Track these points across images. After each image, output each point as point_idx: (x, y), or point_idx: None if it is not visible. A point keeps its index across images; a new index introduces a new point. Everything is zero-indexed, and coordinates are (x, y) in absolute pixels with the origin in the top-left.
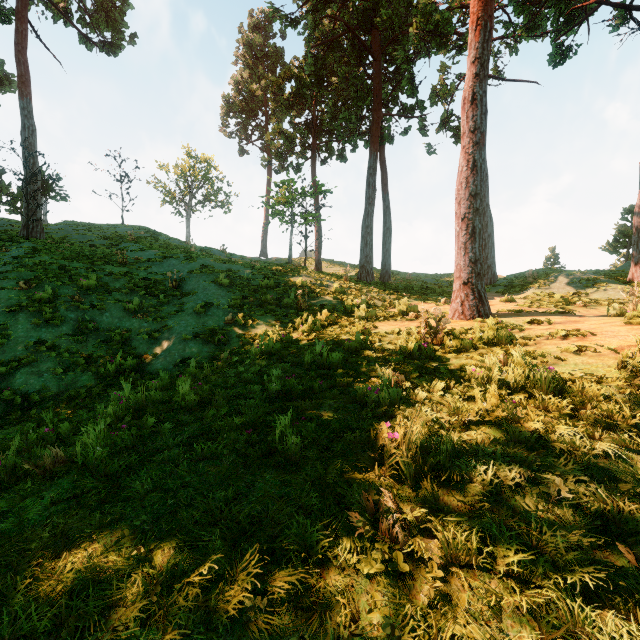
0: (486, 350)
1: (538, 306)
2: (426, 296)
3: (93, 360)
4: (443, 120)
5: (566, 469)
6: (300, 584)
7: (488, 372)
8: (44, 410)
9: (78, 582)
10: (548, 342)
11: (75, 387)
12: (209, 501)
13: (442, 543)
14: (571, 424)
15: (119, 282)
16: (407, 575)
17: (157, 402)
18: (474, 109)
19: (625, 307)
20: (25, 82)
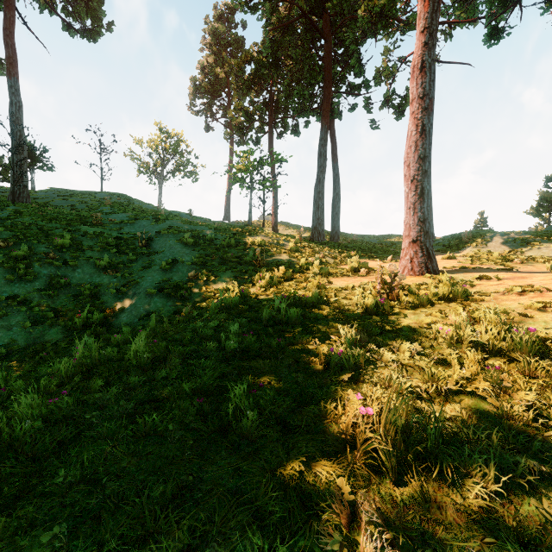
0: (443, 306)
1: (480, 263)
2: (373, 254)
3: (62, 314)
4: (386, 98)
5: None
6: None
7: (457, 331)
8: (9, 363)
9: None
10: (505, 298)
11: (42, 340)
12: (144, 500)
13: None
14: None
15: (93, 241)
16: None
17: (110, 360)
18: (423, 76)
19: None
20: (12, 63)
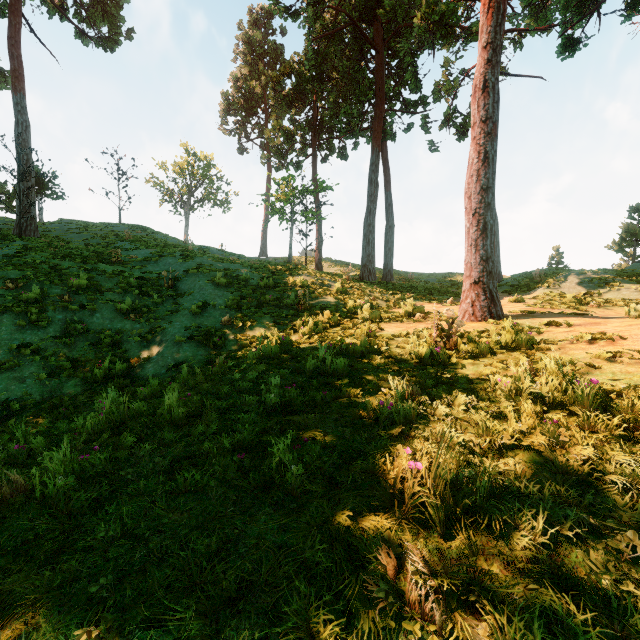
0: (505, 355)
1: (551, 307)
2: (431, 296)
3: (80, 364)
4: (446, 116)
5: (634, 512)
6: None
7: (517, 383)
8: (24, 419)
9: None
10: (573, 347)
11: (60, 394)
12: (188, 554)
13: (494, 628)
14: (628, 450)
15: (112, 281)
16: None
17: (141, 415)
18: (486, 97)
19: None
20: (18, 77)
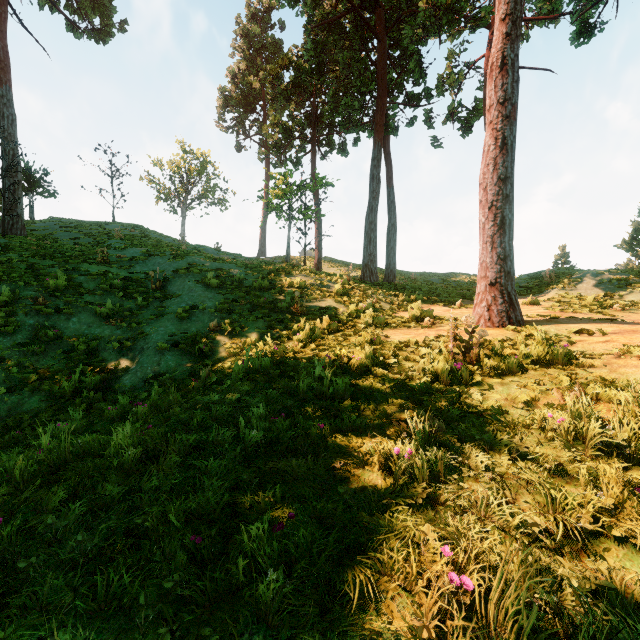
0: (539, 373)
1: (573, 310)
2: (437, 298)
3: (48, 376)
4: (451, 110)
5: None
6: None
7: (576, 421)
8: None
9: None
10: (622, 362)
11: (20, 411)
12: None
13: None
14: None
15: (95, 282)
16: None
17: (86, 455)
18: (504, 76)
19: None
20: (4, 68)
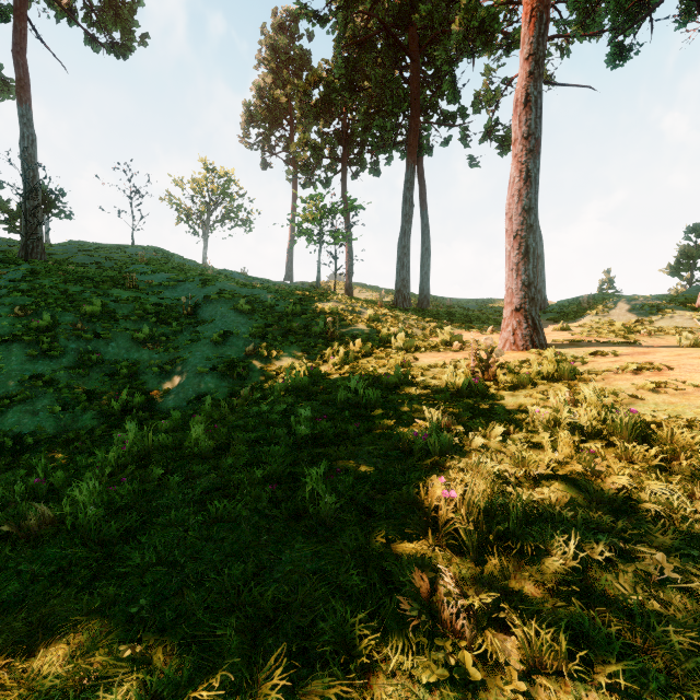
0: (546, 386)
1: (598, 335)
2: (470, 324)
3: (96, 396)
4: (487, 129)
5: (665, 538)
6: (340, 697)
7: (555, 414)
8: (38, 454)
9: (53, 695)
10: (618, 377)
11: (75, 428)
12: (224, 579)
13: (522, 642)
14: (663, 479)
15: (127, 308)
16: (477, 684)
17: (166, 448)
18: (528, 112)
19: (696, 336)
20: (24, 86)
